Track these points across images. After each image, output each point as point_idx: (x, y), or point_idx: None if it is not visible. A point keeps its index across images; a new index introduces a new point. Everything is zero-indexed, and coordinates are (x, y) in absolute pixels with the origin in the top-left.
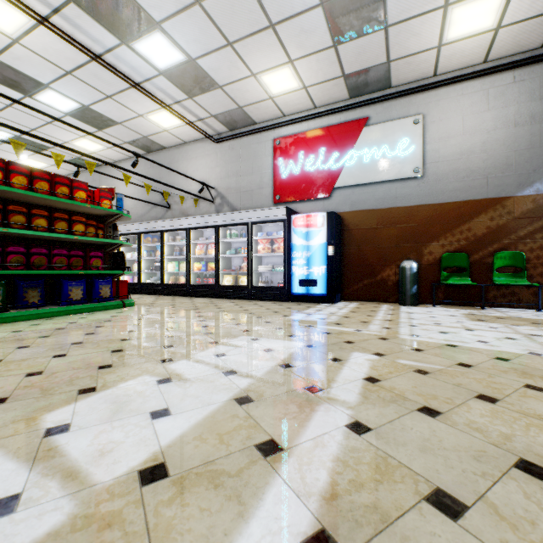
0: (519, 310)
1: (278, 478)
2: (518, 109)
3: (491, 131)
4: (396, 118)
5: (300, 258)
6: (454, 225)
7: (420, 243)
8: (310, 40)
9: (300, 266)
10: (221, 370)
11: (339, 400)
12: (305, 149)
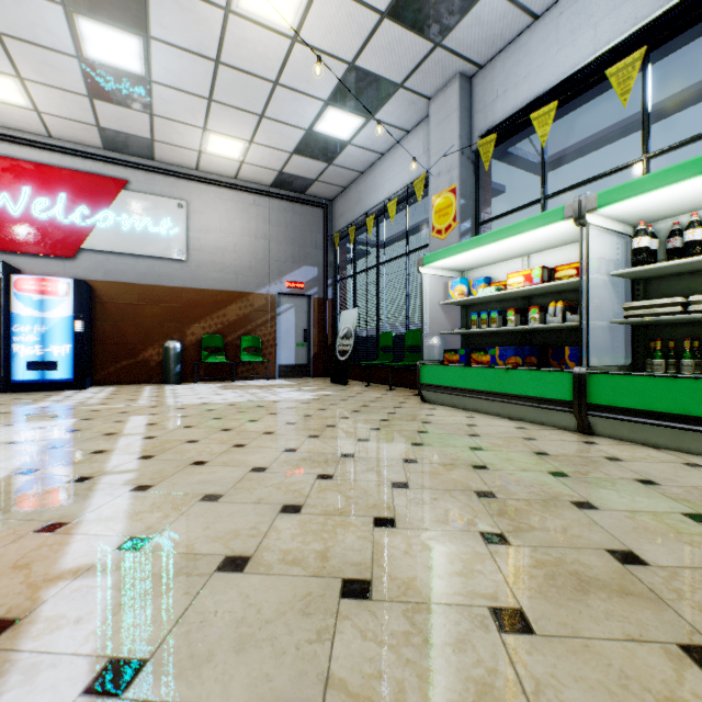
0: (257, 381)
1: (114, 455)
2: (258, 227)
3: (240, 237)
4: (161, 194)
5: (30, 333)
6: (213, 310)
7: (184, 324)
8: (56, 75)
9: (30, 345)
10: (4, 443)
11: (134, 434)
12: (32, 185)
